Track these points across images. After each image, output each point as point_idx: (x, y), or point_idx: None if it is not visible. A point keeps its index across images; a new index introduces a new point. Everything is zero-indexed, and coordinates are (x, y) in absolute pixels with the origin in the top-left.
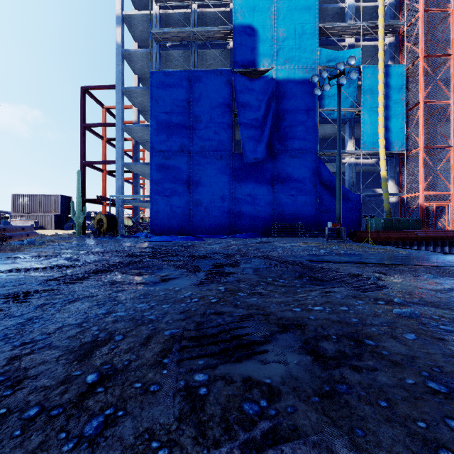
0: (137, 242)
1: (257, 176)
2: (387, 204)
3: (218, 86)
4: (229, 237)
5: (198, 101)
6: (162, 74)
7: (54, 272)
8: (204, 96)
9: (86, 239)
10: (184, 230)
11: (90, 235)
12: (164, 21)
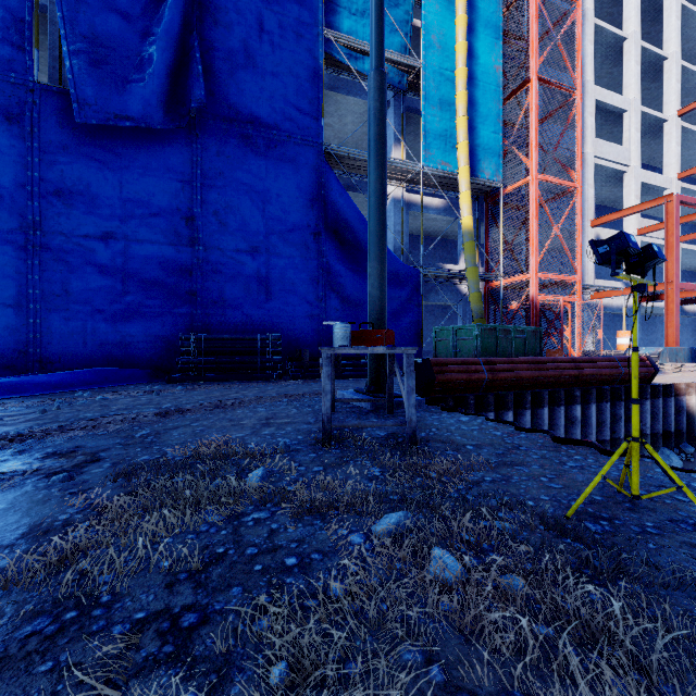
0: None
1: (135, 181)
2: (477, 294)
3: None
4: None
5: None
6: None
7: None
8: None
9: None
10: None
11: None
12: None
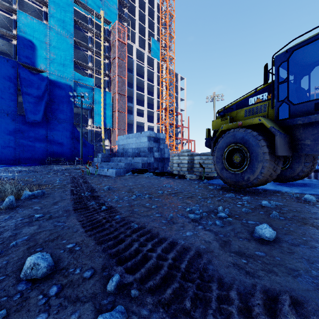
0: None
1: (36, 130)
2: (104, 150)
3: (5, 68)
4: (18, 165)
5: None
6: None
7: None
8: None
9: None
10: None
11: None
12: None
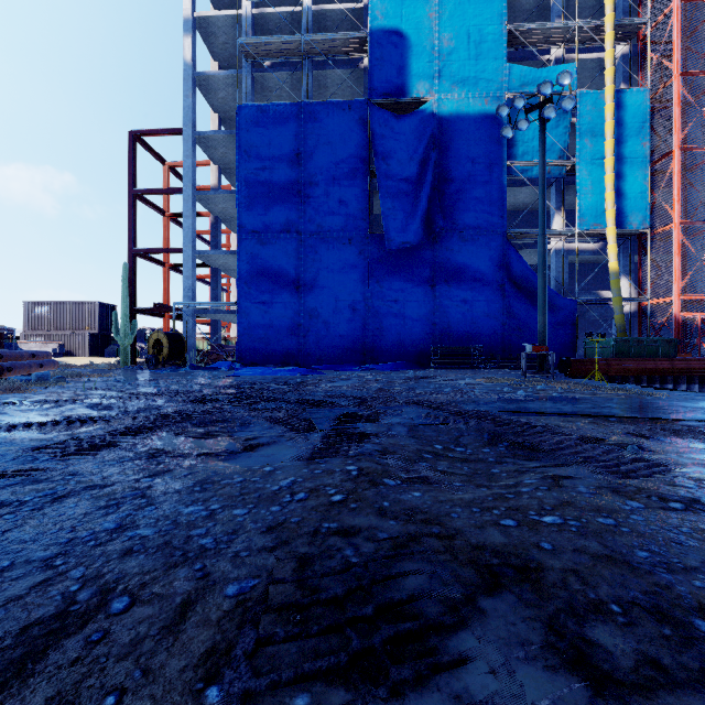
0: (214, 378)
1: (408, 271)
2: (620, 316)
3: (346, 128)
4: (363, 369)
5: (314, 152)
6: (257, 110)
7: (58, 432)
8: (323, 143)
9: (136, 372)
10: (291, 358)
11: (143, 365)
12: (260, 26)
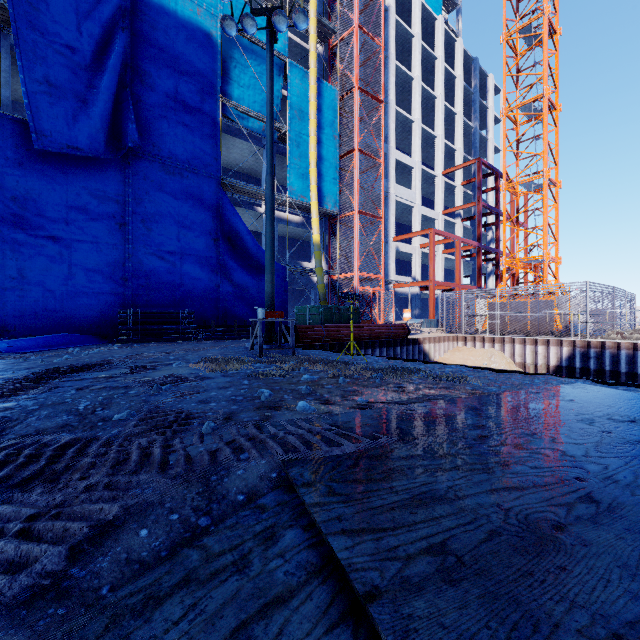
0: None
1: (79, 193)
2: (323, 285)
3: None
4: None
5: None
6: None
7: None
8: None
9: None
10: None
11: None
12: None
